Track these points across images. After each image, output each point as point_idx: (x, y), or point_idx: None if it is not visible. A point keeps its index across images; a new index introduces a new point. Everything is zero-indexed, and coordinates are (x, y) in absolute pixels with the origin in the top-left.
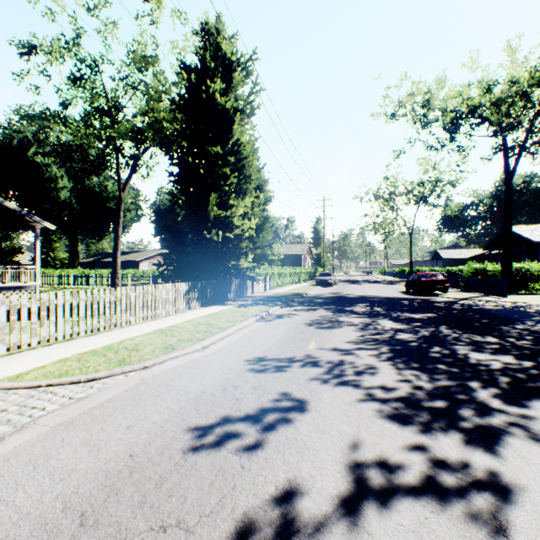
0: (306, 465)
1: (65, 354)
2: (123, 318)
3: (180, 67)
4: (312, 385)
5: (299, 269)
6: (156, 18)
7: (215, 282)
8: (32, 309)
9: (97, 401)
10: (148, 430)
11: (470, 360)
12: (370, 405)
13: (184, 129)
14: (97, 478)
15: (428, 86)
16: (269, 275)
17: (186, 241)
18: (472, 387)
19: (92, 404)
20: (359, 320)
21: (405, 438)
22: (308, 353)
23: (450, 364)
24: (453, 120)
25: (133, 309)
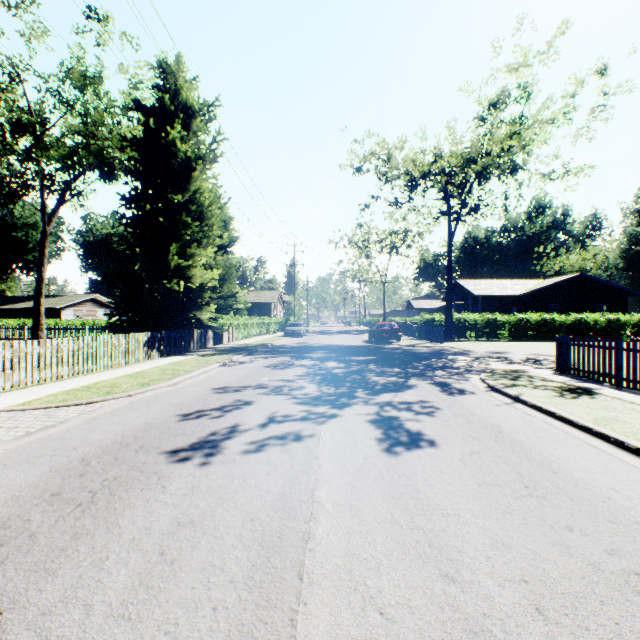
0: (247, 418)
1: (50, 392)
2: (85, 367)
3: (134, 102)
4: (259, 396)
5: (269, 319)
6: (103, 41)
7: (175, 332)
8: (6, 356)
9: (105, 411)
10: (152, 417)
11: (369, 380)
12: (291, 400)
13: (139, 170)
14: (133, 430)
15: (387, 148)
16: (234, 325)
17: (141, 290)
18: (356, 391)
19: (103, 412)
20: (311, 362)
21: (302, 408)
22: (261, 383)
23: (355, 383)
24: (410, 181)
25: (95, 358)
